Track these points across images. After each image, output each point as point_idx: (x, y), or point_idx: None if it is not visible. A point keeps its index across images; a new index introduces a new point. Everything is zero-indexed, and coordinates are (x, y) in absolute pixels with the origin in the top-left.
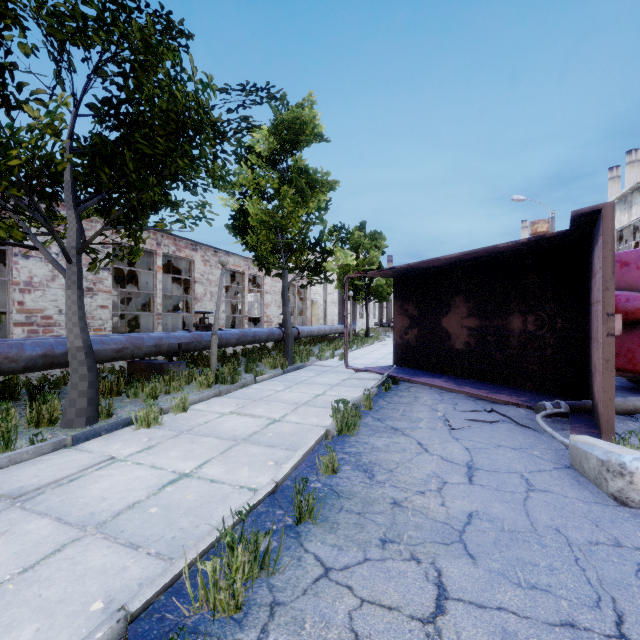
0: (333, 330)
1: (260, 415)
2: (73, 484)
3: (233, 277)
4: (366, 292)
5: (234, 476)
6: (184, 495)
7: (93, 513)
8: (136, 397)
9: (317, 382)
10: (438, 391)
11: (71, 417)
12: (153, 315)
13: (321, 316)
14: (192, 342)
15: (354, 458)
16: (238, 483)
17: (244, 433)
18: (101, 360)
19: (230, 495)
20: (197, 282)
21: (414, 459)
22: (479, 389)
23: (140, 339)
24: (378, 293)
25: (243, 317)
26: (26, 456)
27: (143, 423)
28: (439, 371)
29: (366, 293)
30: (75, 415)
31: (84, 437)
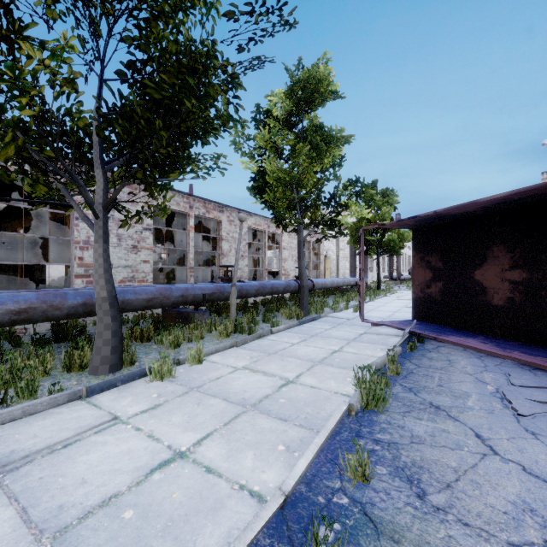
0: (346, 282)
1: (273, 373)
2: (64, 452)
3: (255, 236)
4: (377, 247)
5: (235, 465)
6: (170, 491)
7: (62, 507)
8: (162, 344)
9: (333, 335)
10: (476, 354)
11: (96, 364)
12: (186, 269)
13: (333, 270)
14: (215, 293)
15: (389, 453)
16: (238, 479)
17: (254, 396)
18: (134, 308)
19: (225, 501)
20: (223, 240)
21: (479, 466)
22: (534, 355)
23: (168, 290)
24: (390, 247)
25: (263, 270)
26: (40, 407)
27: (157, 375)
28: (470, 329)
29: (377, 248)
30: (100, 362)
31: (99, 388)
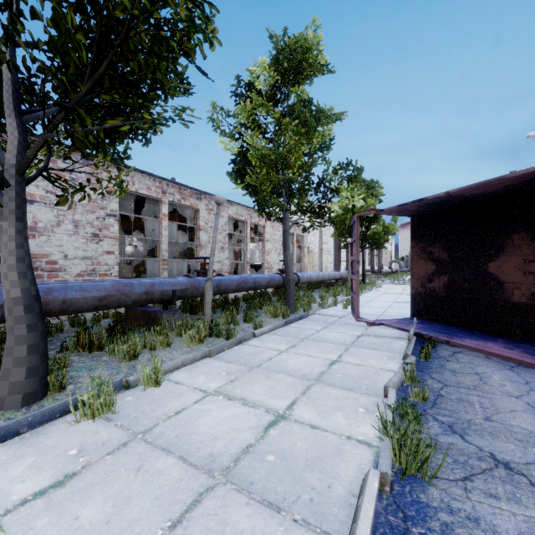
0: (331, 276)
1: (256, 401)
2: None
3: (237, 227)
4: (362, 239)
5: None
6: None
7: None
8: (115, 354)
9: (326, 339)
10: (504, 363)
11: (2, 394)
12: (159, 261)
13: (316, 263)
14: (188, 288)
15: None
16: None
17: (228, 449)
18: (81, 309)
19: None
20: (201, 230)
21: None
22: None
23: (129, 285)
24: (375, 240)
25: (245, 263)
26: None
27: (87, 411)
28: (483, 330)
29: (362, 240)
30: (7, 391)
31: None
